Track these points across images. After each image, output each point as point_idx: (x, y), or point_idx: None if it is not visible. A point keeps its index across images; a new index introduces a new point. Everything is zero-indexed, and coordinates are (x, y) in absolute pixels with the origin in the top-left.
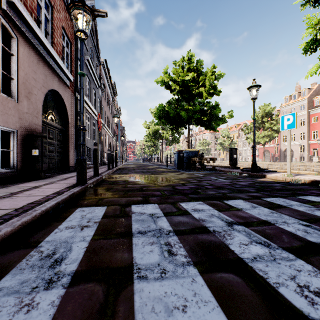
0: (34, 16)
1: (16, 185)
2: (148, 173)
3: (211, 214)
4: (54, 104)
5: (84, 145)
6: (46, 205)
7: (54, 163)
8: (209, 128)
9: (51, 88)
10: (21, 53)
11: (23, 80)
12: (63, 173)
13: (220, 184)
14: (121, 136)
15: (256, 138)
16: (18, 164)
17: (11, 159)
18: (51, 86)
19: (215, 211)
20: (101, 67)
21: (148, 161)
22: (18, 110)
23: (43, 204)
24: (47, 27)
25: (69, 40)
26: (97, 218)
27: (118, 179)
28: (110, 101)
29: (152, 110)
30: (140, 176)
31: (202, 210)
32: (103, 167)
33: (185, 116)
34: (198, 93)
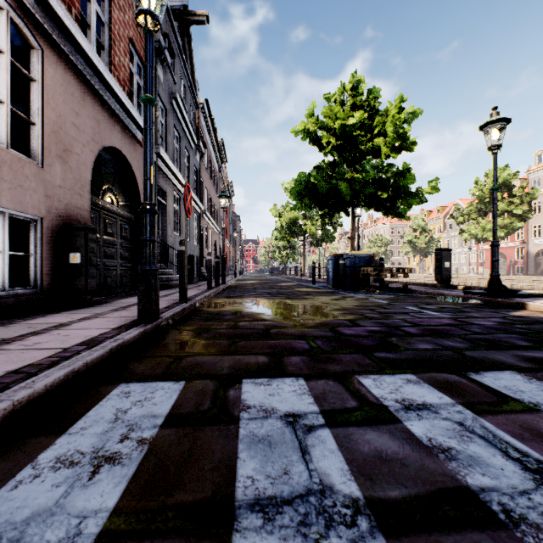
0: (76, 13)
1: (29, 321)
2: (279, 297)
3: (458, 424)
4: (116, 174)
5: (152, 242)
6: (35, 383)
7: (115, 278)
8: (392, 213)
9: (108, 145)
10: (50, 78)
11: (54, 127)
12: (128, 296)
13: (433, 324)
14: (234, 231)
15: (479, 232)
16: (43, 280)
17: (30, 270)
18: (108, 140)
19: (466, 413)
20: (200, 112)
21: (280, 273)
22: (43, 181)
23: (31, 379)
24: (102, 36)
25: (141, 62)
26: (151, 425)
27: (223, 309)
28: (215, 172)
29: (286, 185)
30: (265, 302)
31: (427, 407)
32: (201, 285)
33: (348, 192)
34: (371, 148)
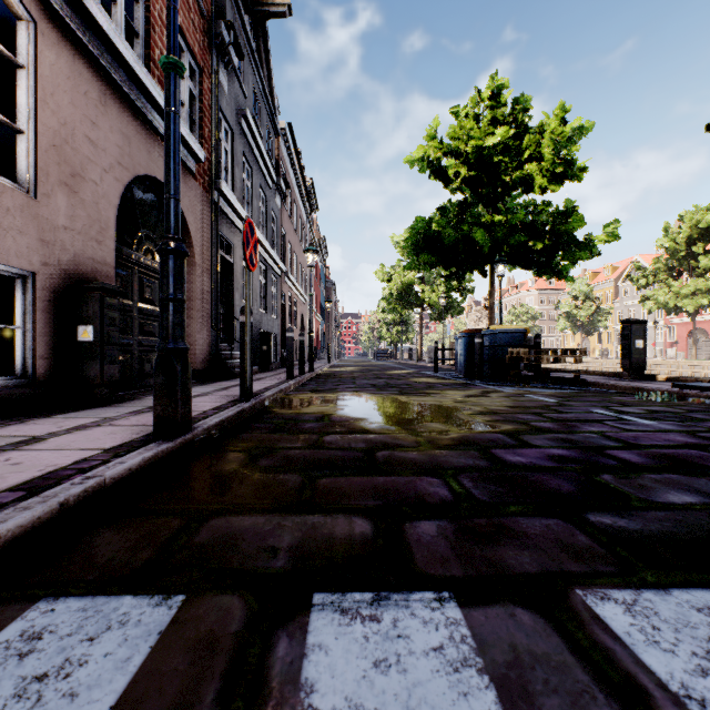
0: None
1: None
2: (389, 391)
3: None
4: (158, 217)
5: (178, 302)
6: None
7: None
8: (549, 272)
9: (144, 173)
10: (48, 66)
11: (55, 140)
12: None
13: (662, 444)
14: (326, 301)
15: (671, 299)
16: (36, 366)
17: (16, 351)
18: (144, 166)
19: None
20: (281, 141)
21: (388, 357)
22: (36, 217)
23: None
24: (135, 18)
25: (196, 61)
26: None
27: (303, 410)
28: (301, 223)
29: (397, 239)
30: (369, 399)
31: None
32: (280, 373)
33: (485, 242)
34: (519, 179)
